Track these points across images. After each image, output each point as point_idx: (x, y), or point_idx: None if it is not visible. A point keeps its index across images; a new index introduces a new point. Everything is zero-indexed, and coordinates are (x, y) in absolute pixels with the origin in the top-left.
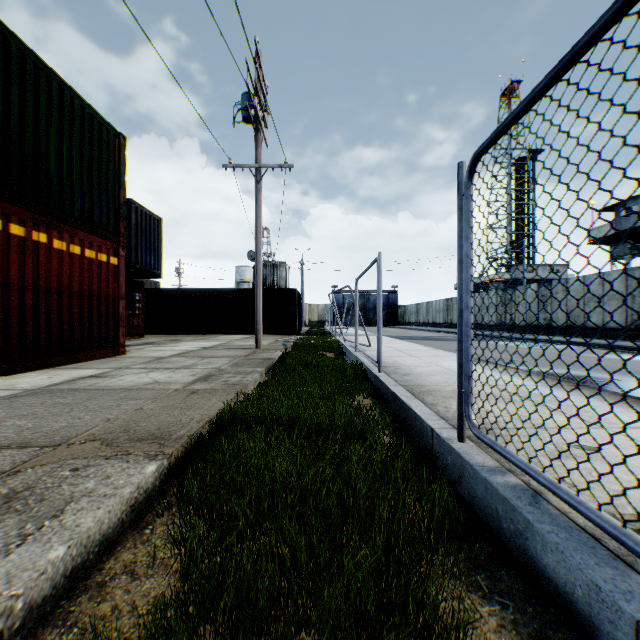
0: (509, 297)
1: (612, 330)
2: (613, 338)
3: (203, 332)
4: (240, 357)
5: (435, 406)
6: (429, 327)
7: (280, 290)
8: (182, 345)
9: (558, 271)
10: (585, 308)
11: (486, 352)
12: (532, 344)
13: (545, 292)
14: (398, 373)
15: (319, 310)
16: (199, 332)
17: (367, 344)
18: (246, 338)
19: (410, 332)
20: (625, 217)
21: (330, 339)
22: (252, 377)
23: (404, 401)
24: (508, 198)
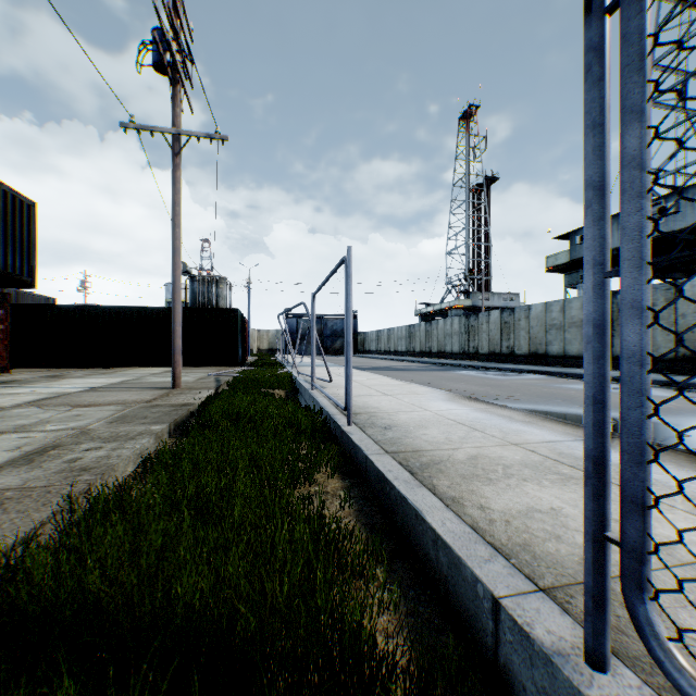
0: (473, 324)
1: (573, 358)
2: (574, 366)
3: (109, 364)
4: (139, 403)
5: (462, 506)
6: (391, 356)
7: (217, 310)
8: (60, 384)
9: (512, 299)
10: (547, 336)
11: (463, 385)
12: (502, 374)
13: (509, 319)
14: (376, 425)
15: (270, 337)
16: (103, 364)
17: (326, 378)
18: (168, 372)
19: (372, 361)
20: (580, 245)
21: (280, 371)
22: (133, 447)
23: (404, 495)
24: (467, 224)
